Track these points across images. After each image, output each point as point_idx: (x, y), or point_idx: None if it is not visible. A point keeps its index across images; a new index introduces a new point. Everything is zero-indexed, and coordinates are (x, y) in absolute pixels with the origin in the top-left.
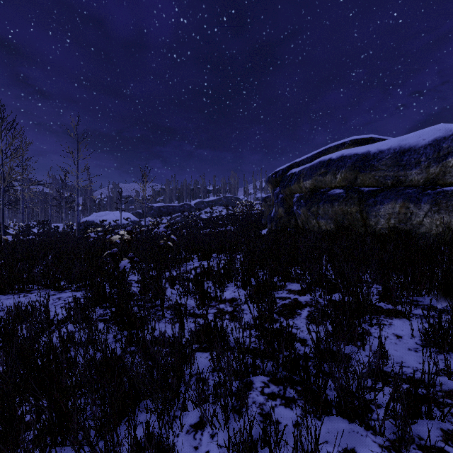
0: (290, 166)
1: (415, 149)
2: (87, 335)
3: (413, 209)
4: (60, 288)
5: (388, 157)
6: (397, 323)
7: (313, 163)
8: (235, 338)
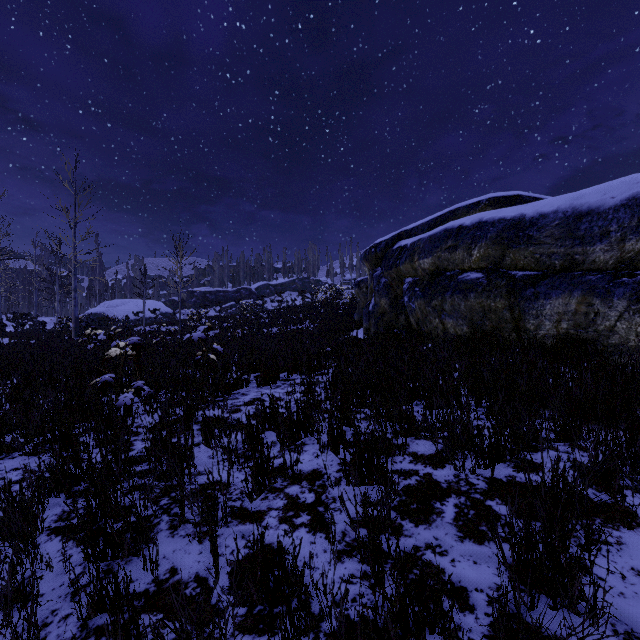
0: (397, 236)
1: (600, 212)
2: (6, 590)
3: (599, 306)
4: (4, 449)
5: (556, 224)
6: (631, 539)
7: (435, 231)
8: (321, 585)
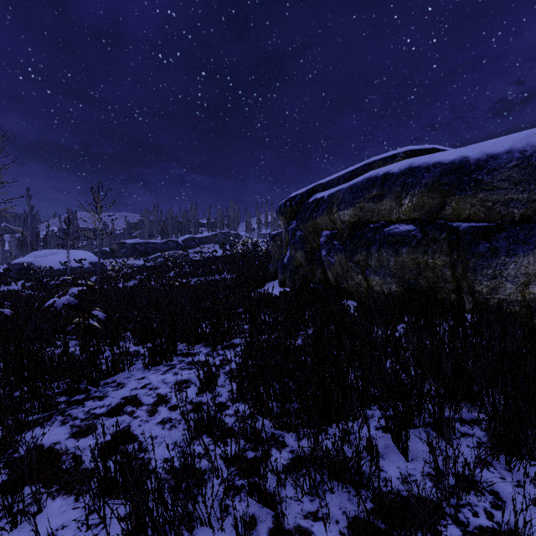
0: (312, 190)
1: None
2: None
3: None
4: None
5: (513, 165)
6: None
7: (356, 181)
8: None
